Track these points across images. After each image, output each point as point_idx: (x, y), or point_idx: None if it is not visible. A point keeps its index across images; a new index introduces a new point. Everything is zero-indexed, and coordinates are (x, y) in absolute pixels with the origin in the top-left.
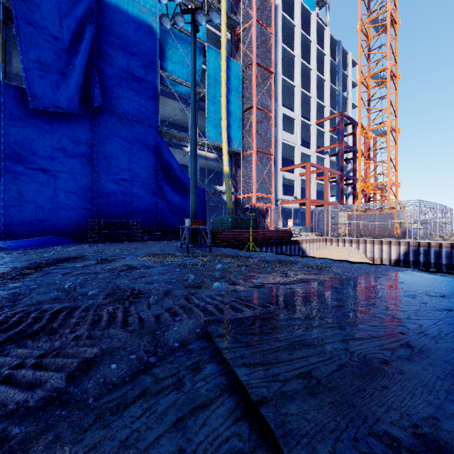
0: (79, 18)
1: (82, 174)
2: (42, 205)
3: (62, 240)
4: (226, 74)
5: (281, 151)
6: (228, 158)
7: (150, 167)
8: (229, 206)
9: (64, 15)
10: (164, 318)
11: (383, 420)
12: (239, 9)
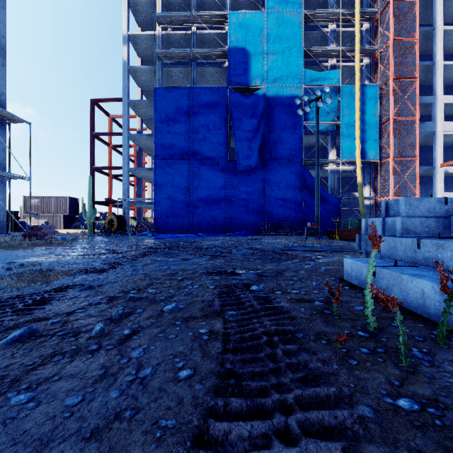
0: (258, 115)
1: (259, 198)
2: (243, 216)
3: (251, 233)
4: (360, 102)
5: (451, 141)
6: (360, 170)
7: (296, 188)
8: (361, 209)
9: (251, 117)
10: (277, 246)
11: (292, 249)
12: (378, 33)
